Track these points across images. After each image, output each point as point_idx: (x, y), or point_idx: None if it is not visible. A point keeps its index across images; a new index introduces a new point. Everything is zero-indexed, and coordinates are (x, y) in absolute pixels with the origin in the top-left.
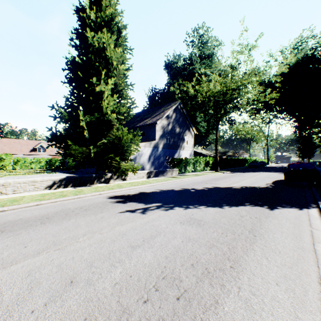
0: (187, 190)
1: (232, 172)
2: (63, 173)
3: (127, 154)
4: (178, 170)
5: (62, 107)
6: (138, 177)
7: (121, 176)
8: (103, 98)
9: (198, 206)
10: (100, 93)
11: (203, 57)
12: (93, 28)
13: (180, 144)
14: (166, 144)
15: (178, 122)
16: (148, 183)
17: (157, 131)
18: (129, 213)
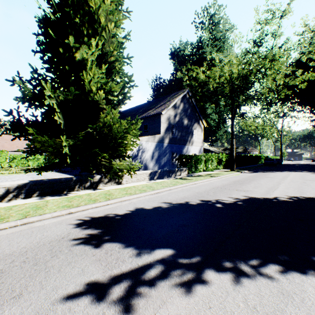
0: (211, 204)
1: (251, 171)
2: (56, 171)
3: (120, 148)
4: (187, 170)
5: (28, 82)
6: (138, 179)
7: (114, 179)
8: (86, 70)
9: (262, 265)
10: (82, 63)
11: (214, 40)
12: None
13: (188, 139)
14: (172, 139)
15: (186, 113)
16: (150, 190)
17: (162, 123)
18: (86, 305)
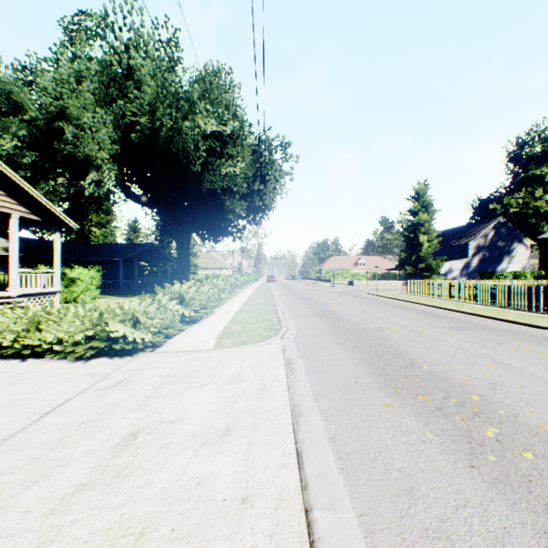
0: None
1: None
2: None
3: (434, 271)
4: None
5: (402, 250)
6: None
7: None
8: (421, 244)
9: None
10: (420, 242)
11: (547, 153)
12: (416, 211)
13: (503, 258)
14: (481, 260)
15: (500, 236)
16: None
17: (469, 250)
18: None
